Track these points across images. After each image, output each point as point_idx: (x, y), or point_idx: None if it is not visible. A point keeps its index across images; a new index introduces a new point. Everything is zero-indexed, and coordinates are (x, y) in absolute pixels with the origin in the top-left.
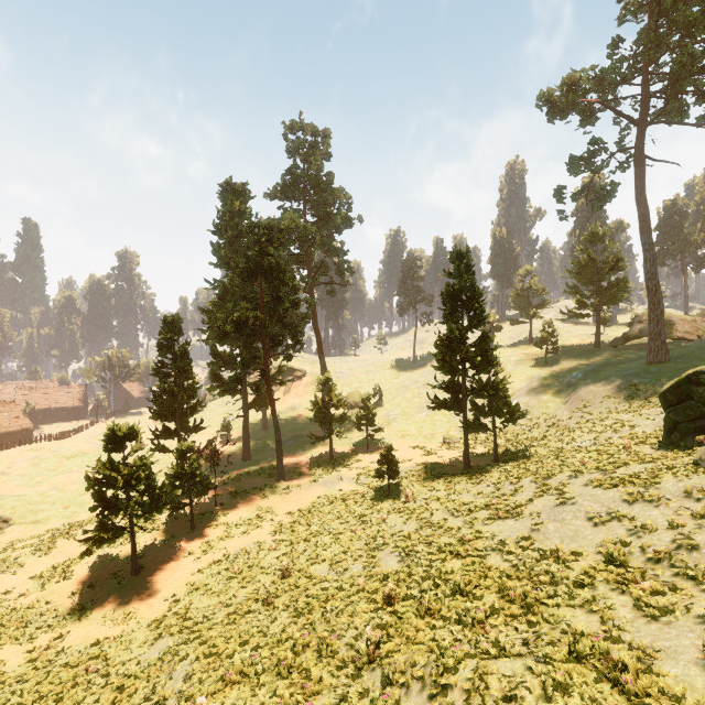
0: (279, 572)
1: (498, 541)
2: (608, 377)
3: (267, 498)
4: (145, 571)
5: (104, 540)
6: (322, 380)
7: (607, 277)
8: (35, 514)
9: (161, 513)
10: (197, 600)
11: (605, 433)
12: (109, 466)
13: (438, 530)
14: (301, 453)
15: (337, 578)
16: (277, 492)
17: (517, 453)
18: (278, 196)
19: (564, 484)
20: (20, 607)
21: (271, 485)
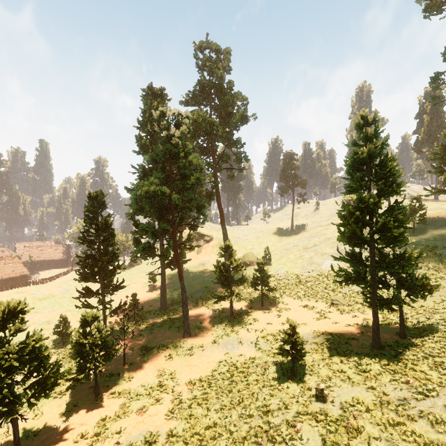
0: None
1: None
2: None
3: (171, 359)
4: None
5: None
6: (223, 247)
7: None
8: None
9: (48, 397)
10: None
11: None
12: None
13: None
14: (206, 305)
15: None
16: (181, 353)
17: (420, 325)
18: (190, 102)
19: None
20: None
21: (177, 343)
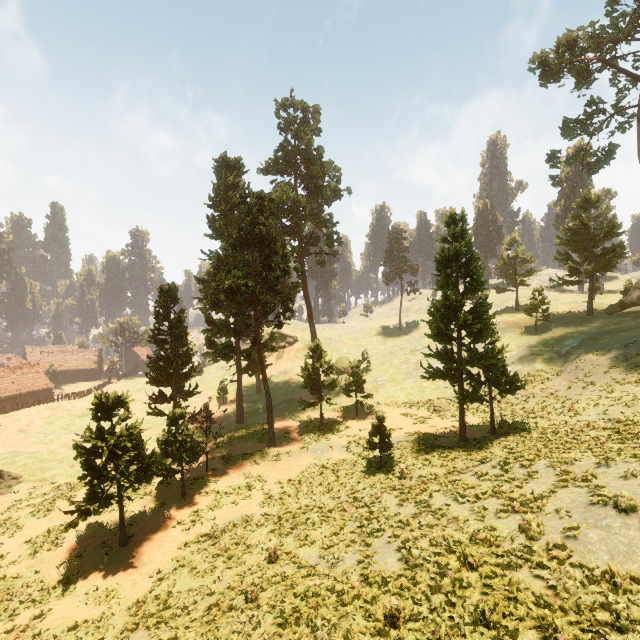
0: (266, 553)
1: (520, 544)
2: (609, 345)
3: (257, 465)
4: (134, 541)
5: (89, 511)
6: (312, 347)
7: (601, 243)
8: (43, 472)
9: (149, 483)
10: (181, 580)
11: (615, 406)
12: (98, 434)
13: (441, 518)
14: (292, 417)
15: (328, 573)
16: (267, 459)
17: (514, 424)
18: (270, 171)
19: (592, 473)
20: (9, 576)
21: (262, 451)
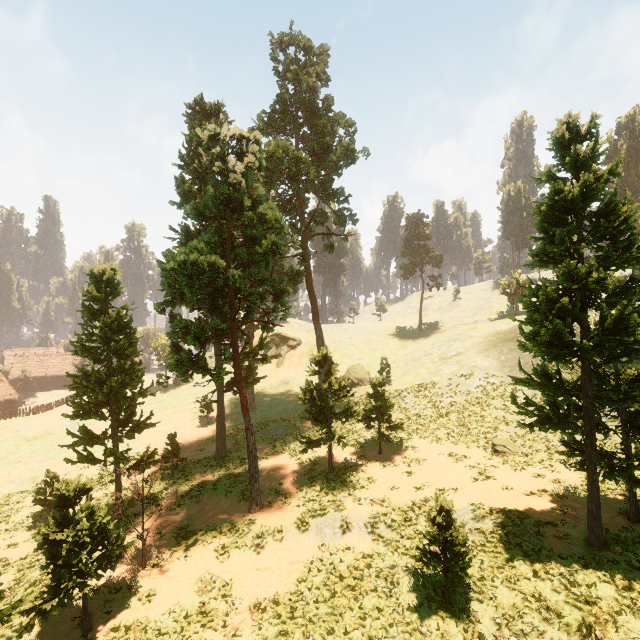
0: None
1: None
2: None
3: (226, 556)
4: None
5: None
6: (316, 359)
7: None
8: None
9: None
10: None
11: None
12: None
13: None
14: (290, 452)
15: None
16: (243, 544)
17: None
18: (264, 131)
19: None
20: None
21: (237, 525)
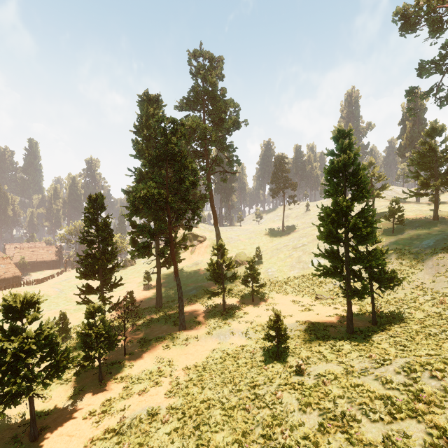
0: None
1: None
2: None
3: (168, 349)
4: (44, 435)
5: None
6: (216, 246)
7: (445, 163)
8: None
9: (60, 378)
10: None
11: None
12: (11, 333)
13: (355, 442)
14: (200, 302)
15: None
16: (177, 343)
17: (390, 314)
18: (184, 108)
19: None
20: None
21: (173, 335)
